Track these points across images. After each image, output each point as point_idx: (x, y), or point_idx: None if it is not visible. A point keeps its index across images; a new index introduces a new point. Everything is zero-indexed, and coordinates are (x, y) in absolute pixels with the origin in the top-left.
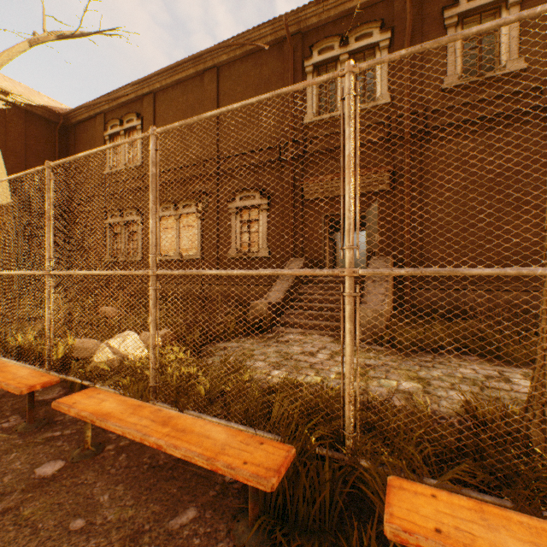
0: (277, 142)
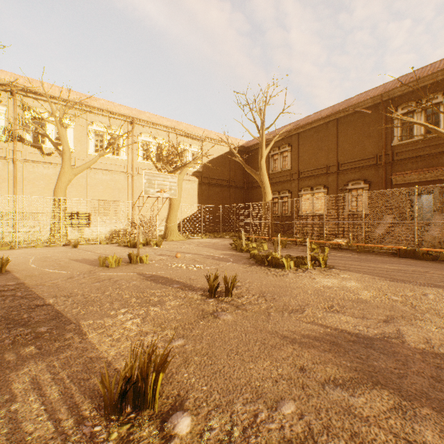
0: (374, 155)
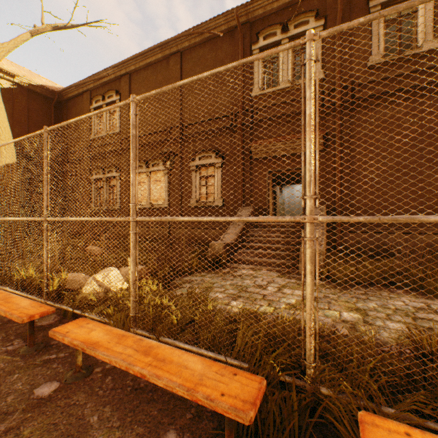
0: (229, 112)
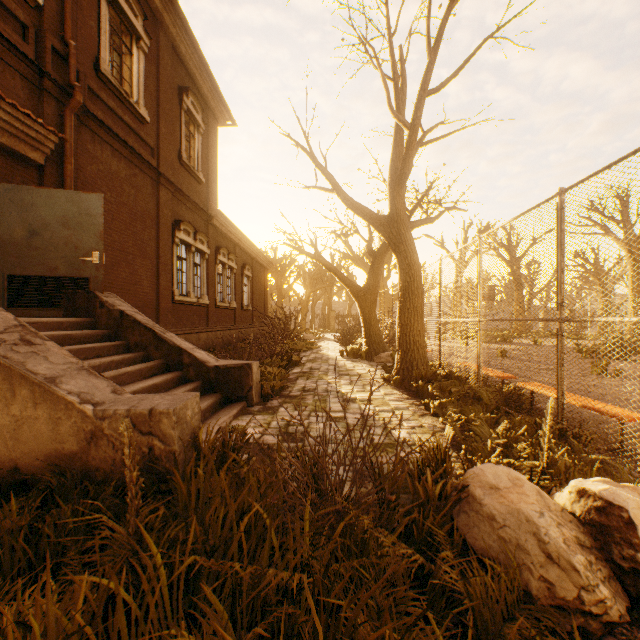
0: None
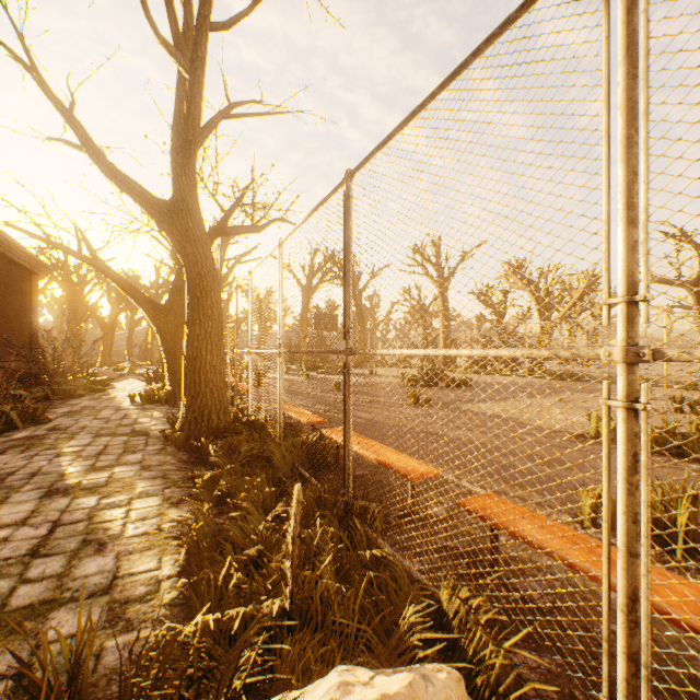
0: None
